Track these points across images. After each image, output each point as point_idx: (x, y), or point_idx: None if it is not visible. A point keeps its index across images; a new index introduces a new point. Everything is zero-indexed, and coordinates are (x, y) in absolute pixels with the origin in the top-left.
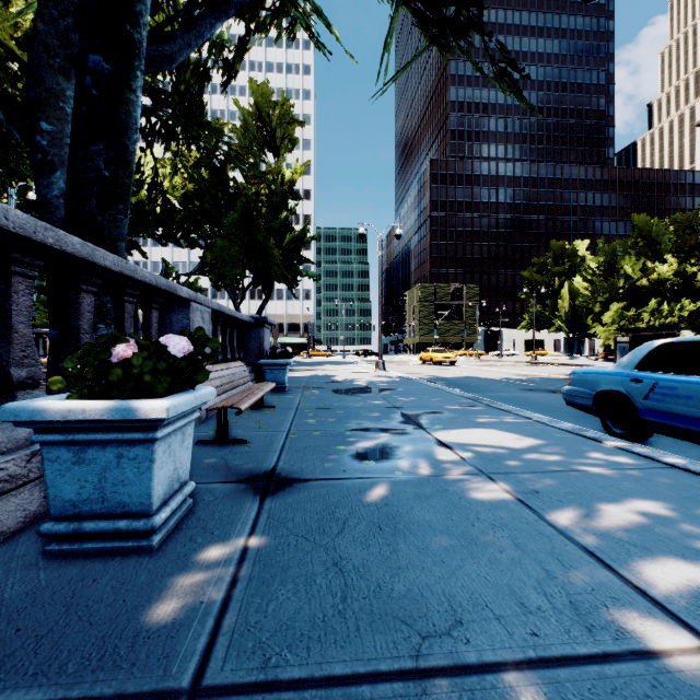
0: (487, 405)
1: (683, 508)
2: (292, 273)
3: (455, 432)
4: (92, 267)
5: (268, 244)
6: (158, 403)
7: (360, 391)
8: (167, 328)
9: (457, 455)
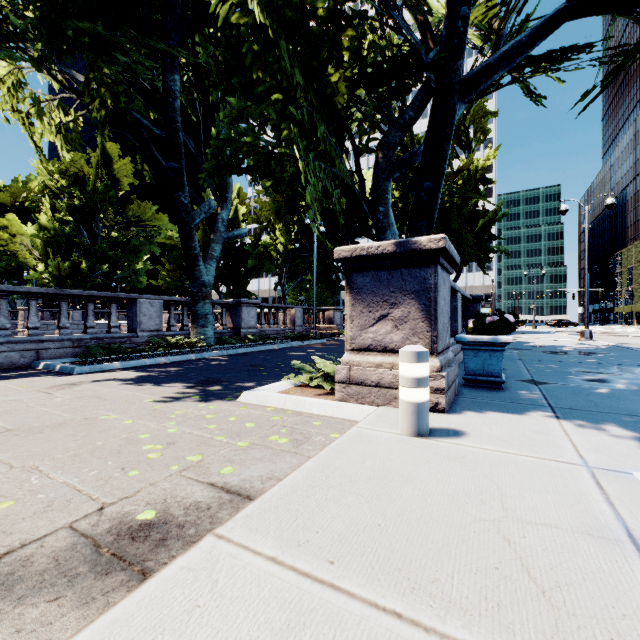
0: None
1: None
2: (482, 252)
3: None
4: None
5: (462, 230)
6: (508, 337)
7: (569, 353)
8: None
9: None
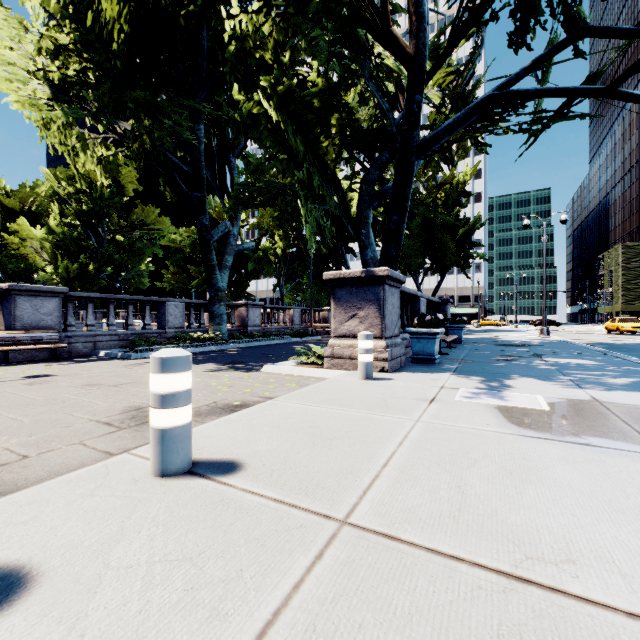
0: (606, 354)
1: (625, 374)
2: (463, 257)
3: (557, 359)
4: (403, 293)
5: (444, 239)
6: (437, 329)
7: (514, 345)
8: (410, 309)
9: (546, 362)
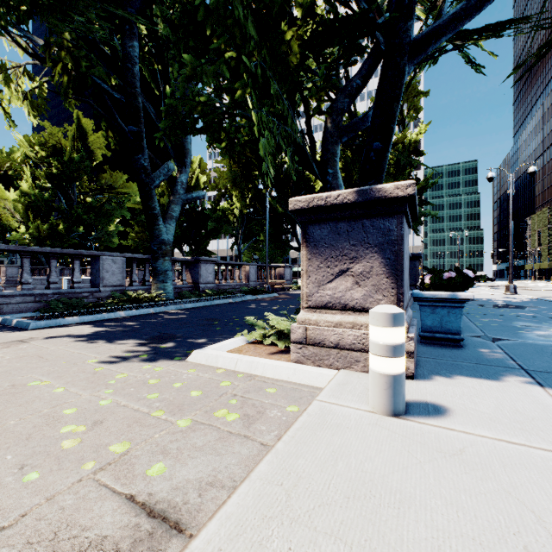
0: None
1: None
2: None
3: None
4: None
5: None
6: (468, 293)
7: (503, 306)
8: None
9: None
